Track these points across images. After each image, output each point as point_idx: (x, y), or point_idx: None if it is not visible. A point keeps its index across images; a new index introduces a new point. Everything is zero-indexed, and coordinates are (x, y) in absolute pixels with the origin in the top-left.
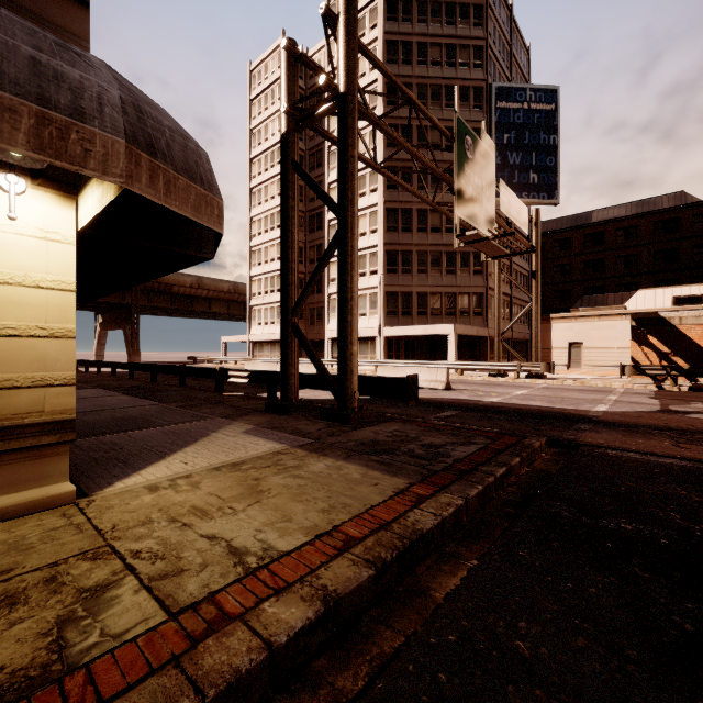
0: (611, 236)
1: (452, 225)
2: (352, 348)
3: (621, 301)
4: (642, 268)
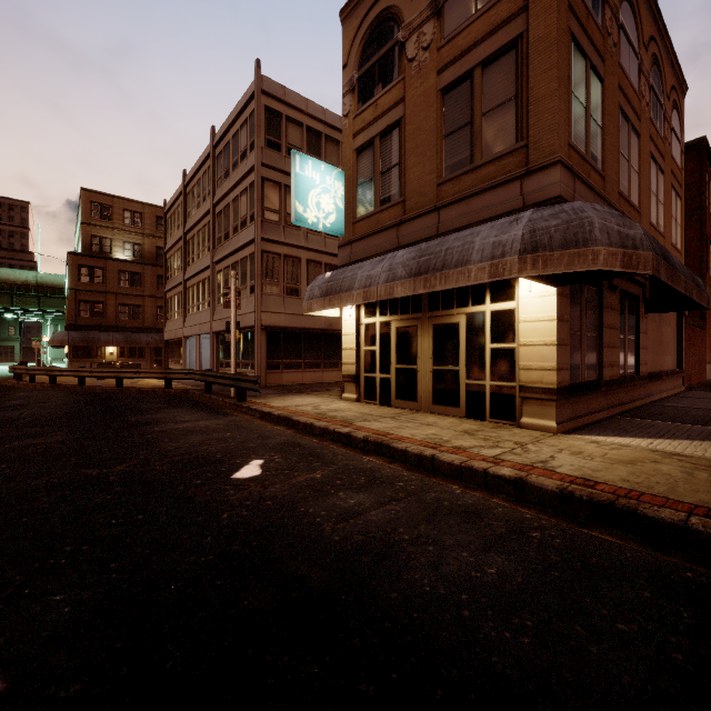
0: None
1: None
2: None
3: None
4: None
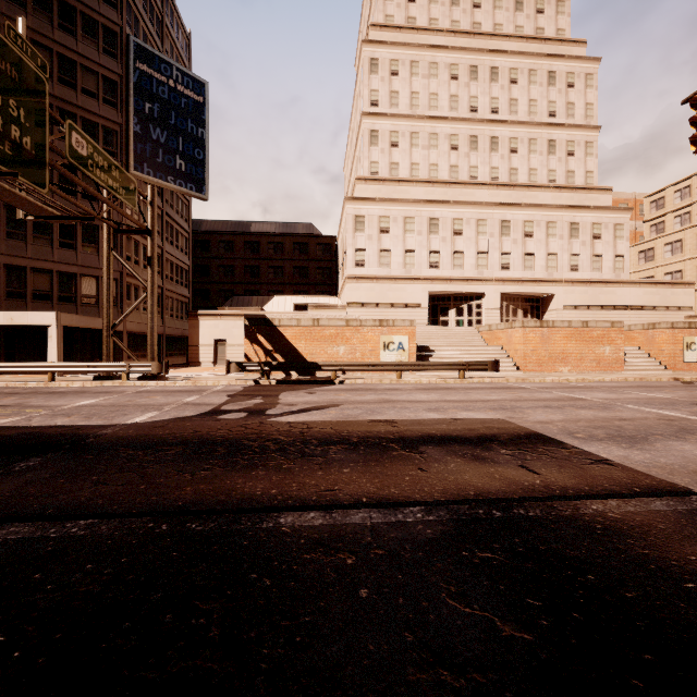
0: (265, 247)
1: (70, 185)
2: None
3: (262, 304)
4: (286, 279)
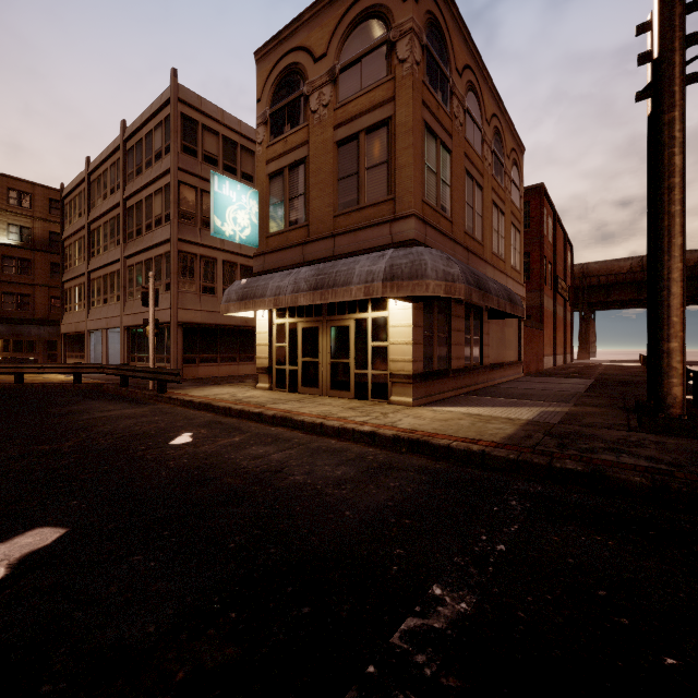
0: None
1: None
2: (663, 345)
3: None
4: None
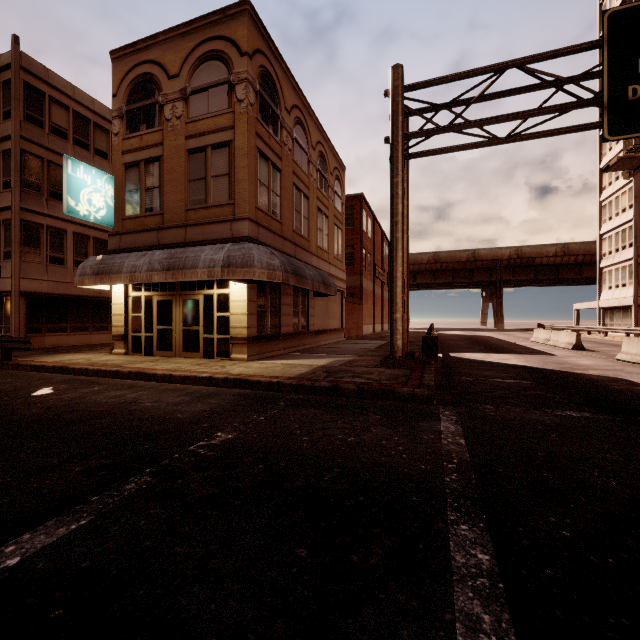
0: None
1: None
2: (393, 316)
3: None
4: None
